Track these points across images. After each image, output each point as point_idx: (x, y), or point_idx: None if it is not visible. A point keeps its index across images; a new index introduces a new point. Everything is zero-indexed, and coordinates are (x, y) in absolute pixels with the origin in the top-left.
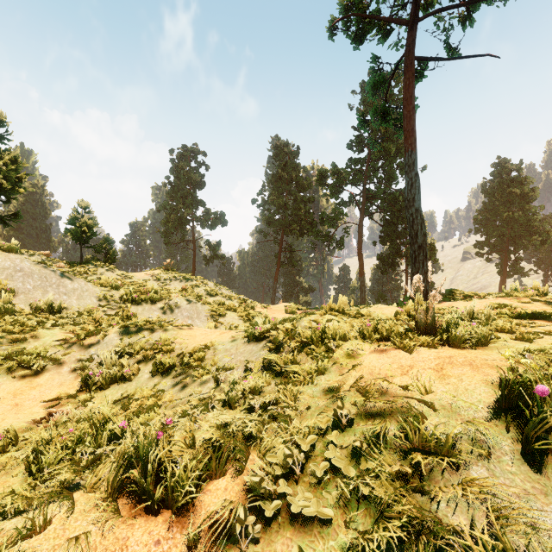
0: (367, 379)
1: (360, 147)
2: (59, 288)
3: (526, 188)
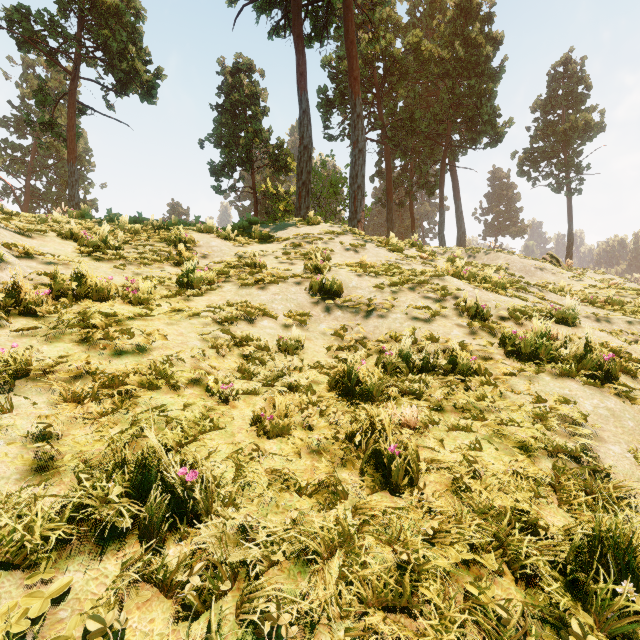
0: None
1: (22, 132)
2: None
3: None
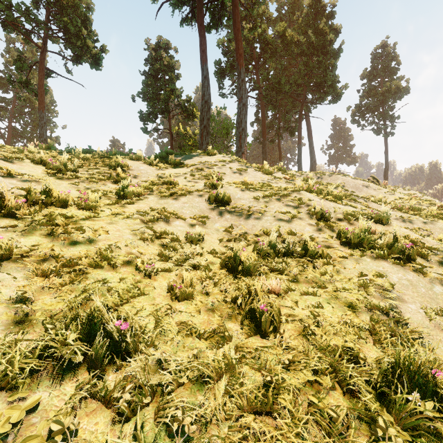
0: None
1: (6, 89)
2: None
3: None
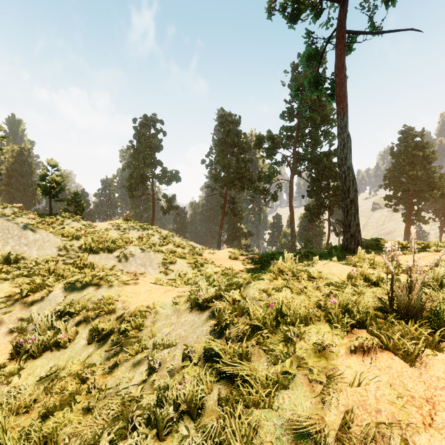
0: (362, 421)
1: (291, 117)
2: (20, 239)
3: (427, 151)
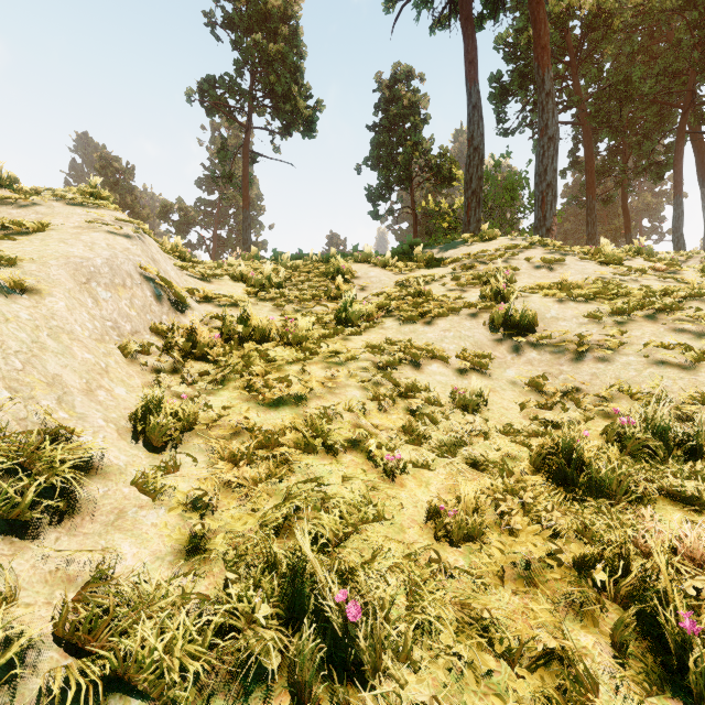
0: None
1: (211, 189)
2: None
3: None
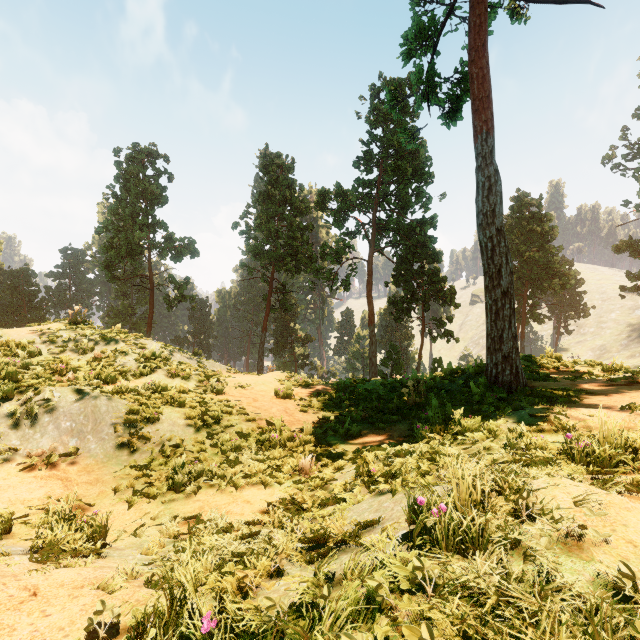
0: None
1: (369, 167)
2: None
3: (547, 226)
